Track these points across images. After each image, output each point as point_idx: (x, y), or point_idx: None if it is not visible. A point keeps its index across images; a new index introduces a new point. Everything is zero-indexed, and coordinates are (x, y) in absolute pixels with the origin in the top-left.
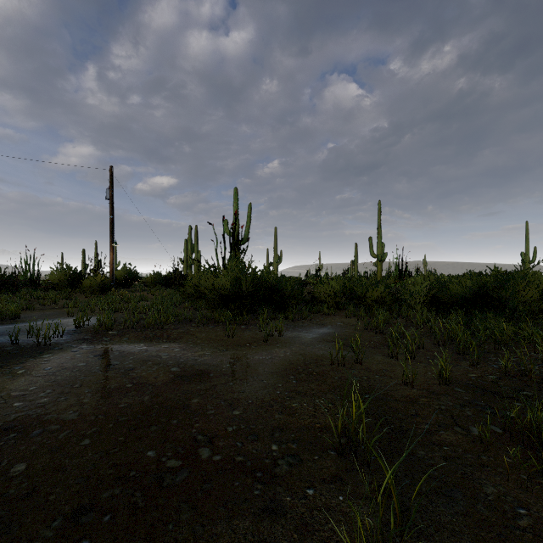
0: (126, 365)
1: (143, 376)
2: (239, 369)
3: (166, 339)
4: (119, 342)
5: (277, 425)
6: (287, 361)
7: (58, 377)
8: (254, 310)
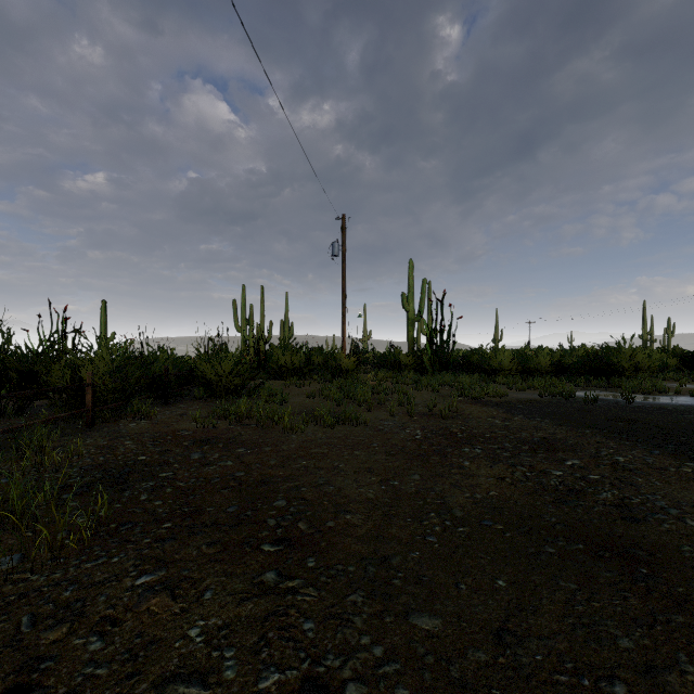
0: None
1: None
2: None
3: None
4: None
5: None
6: None
7: None
8: None
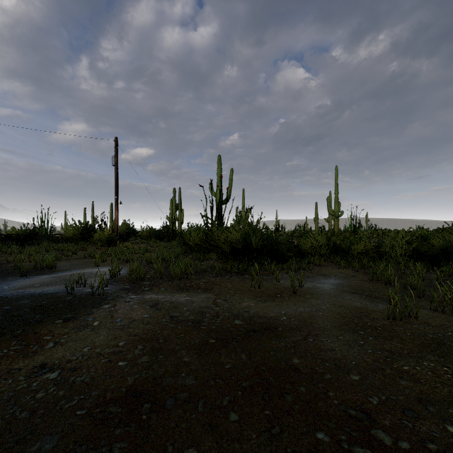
0: (188, 317)
1: (216, 330)
2: (300, 322)
3: (200, 289)
4: (159, 292)
5: (416, 395)
6: (336, 314)
7: (136, 331)
8: (257, 262)
